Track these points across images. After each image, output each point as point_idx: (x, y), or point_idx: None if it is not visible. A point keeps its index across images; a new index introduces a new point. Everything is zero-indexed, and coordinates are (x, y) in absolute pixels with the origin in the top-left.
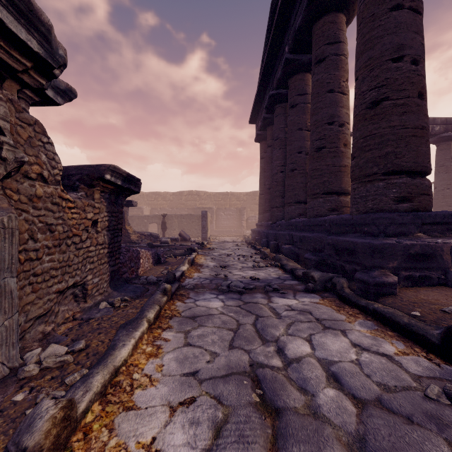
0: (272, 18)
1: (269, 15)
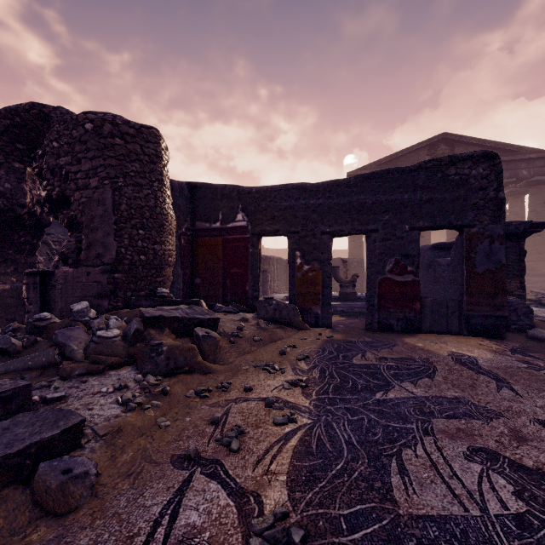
0: (439, 139)
1: (438, 135)
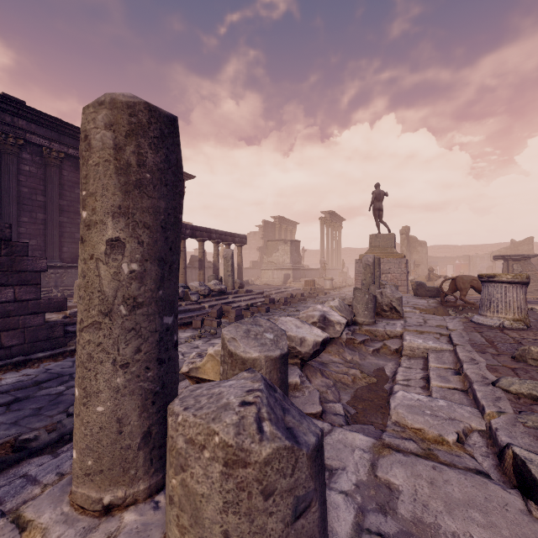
0: None
1: None
